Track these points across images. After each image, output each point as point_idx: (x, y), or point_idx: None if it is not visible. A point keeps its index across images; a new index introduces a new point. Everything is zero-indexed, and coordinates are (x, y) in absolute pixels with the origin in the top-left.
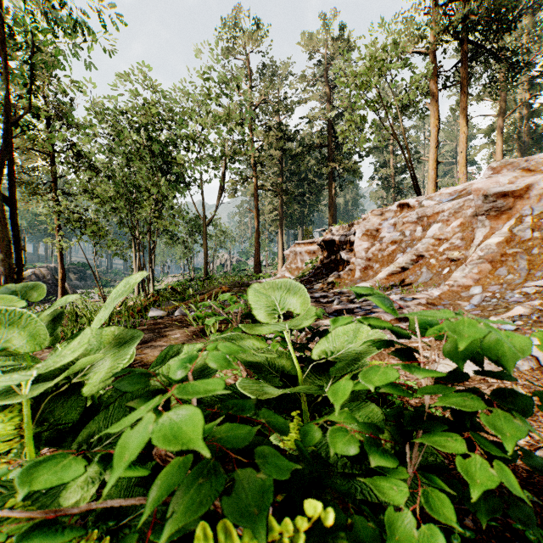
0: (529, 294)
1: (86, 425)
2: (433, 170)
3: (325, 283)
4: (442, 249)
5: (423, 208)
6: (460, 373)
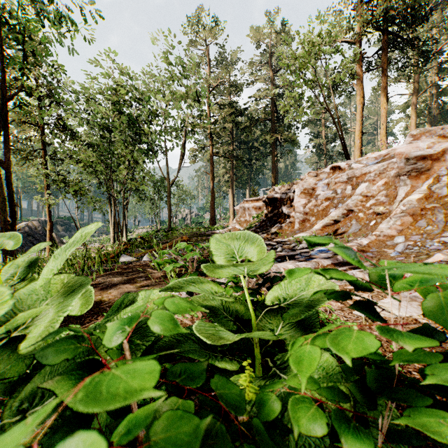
0: (446, 243)
1: (34, 378)
2: (358, 139)
3: (269, 234)
4: (369, 204)
5: (353, 170)
6: (432, 331)
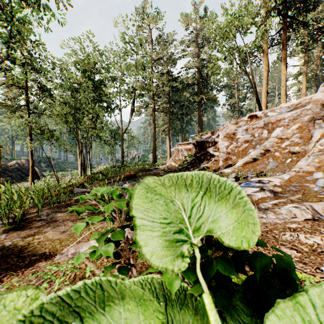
0: None
1: None
2: (264, 97)
3: (198, 169)
4: (284, 145)
5: (268, 117)
6: None
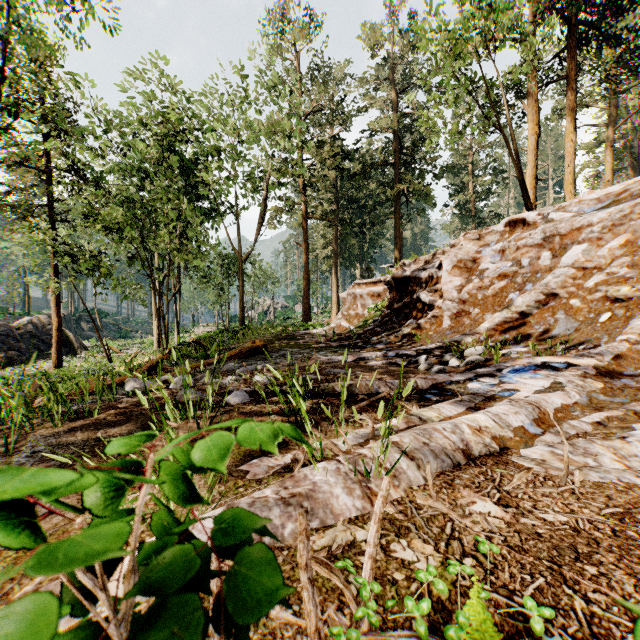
0: None
1: None
2: (531, 189)
3: (398, 336)
4: (592, 282)
5: (553, 223)
6: None
